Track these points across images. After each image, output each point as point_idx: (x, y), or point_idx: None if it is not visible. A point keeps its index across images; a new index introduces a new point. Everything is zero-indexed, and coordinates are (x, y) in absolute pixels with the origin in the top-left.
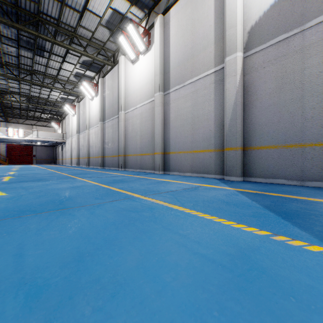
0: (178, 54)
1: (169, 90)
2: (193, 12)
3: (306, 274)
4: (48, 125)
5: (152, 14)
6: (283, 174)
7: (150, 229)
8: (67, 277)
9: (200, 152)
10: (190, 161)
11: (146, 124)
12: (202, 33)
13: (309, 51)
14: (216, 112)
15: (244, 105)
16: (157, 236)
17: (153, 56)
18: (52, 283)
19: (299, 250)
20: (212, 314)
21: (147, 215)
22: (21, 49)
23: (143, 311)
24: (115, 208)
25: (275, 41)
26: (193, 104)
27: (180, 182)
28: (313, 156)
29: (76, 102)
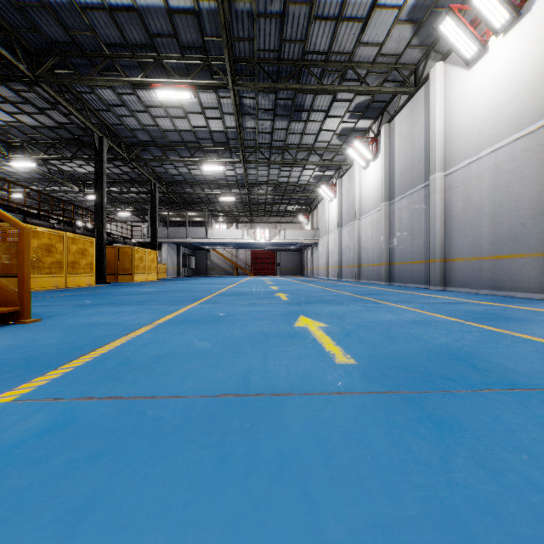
0: None
1: None
2: None
3: None
4: (293, 221)
5: None
6: None
7: None
8: None
9: None
10: None
11: (513, 189)
12: None
13: None
14: None
15: None
16: None
17: (539, 21)
18: None
19: None
20: None
21: None
22: (276, 119)
23: None
24: None
25: None
26: None
27: None
28: None
29: (335, 178)
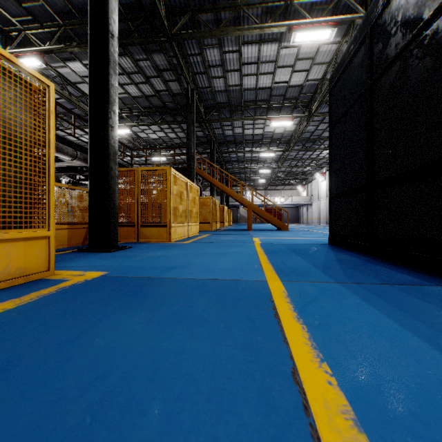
0: None
1: None
2: None
3: None
4: (292, 188)
5: None
6: None
7: None
8: None
9: None
10: None
11: None
12: None
13: None
14: None
15: None
16: None
17: None
18: None
19: None
20: None
21: None
22: (300, 151)
23: None
24: None
25: None
26: None
27: None
28: None
29: (325, 169)
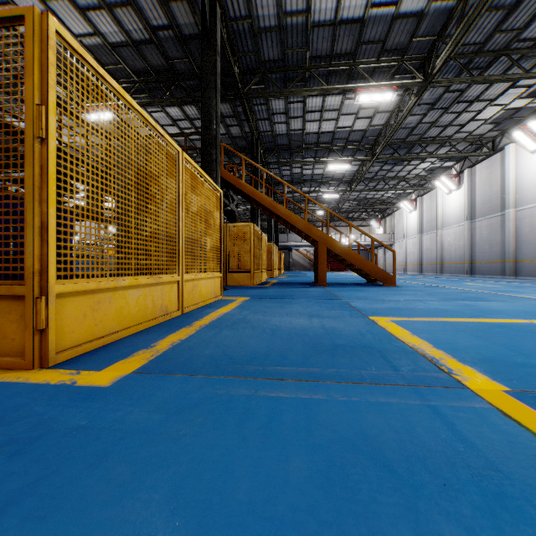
0: None
1: None
2: None
3: None
4: (362, 224)
5: None
6: None
7: None
8: None
9: None
10: None
11: None
12: None
13: None
14: None
15: None
16: None
17: None
18: None
19: None
20: None
21: None
22: (384, 165)
23: None
24: None
25: None
26: None
27: None
28: None
29: (415, 195)
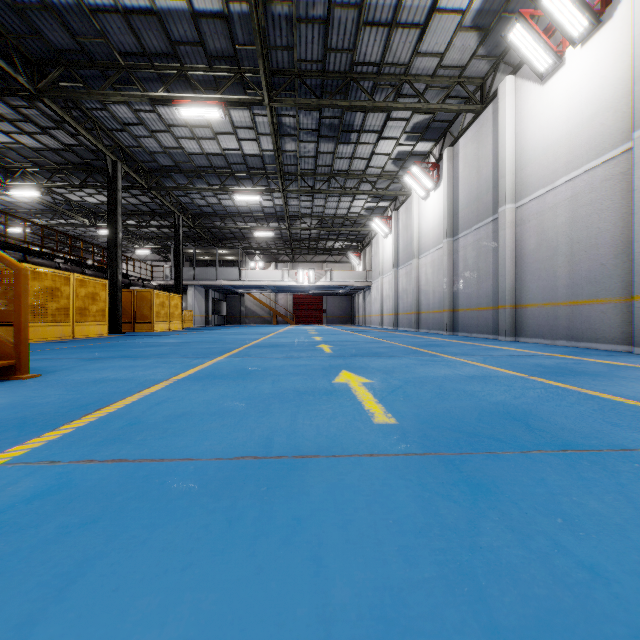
0: None
1: None
2: None
3: None
4: (342, 260)
5: None
6: None
7: None
8: None
9: None
10: None
11: (592, 223)
12: None
13: None
14: None
15: None
16: None
17: (622, 30)
18: None
19: None
20: None
21: None
22: (321, 141)
23: None
24: None
25: None
26: None
27: None
28: None
29: (391, 210)
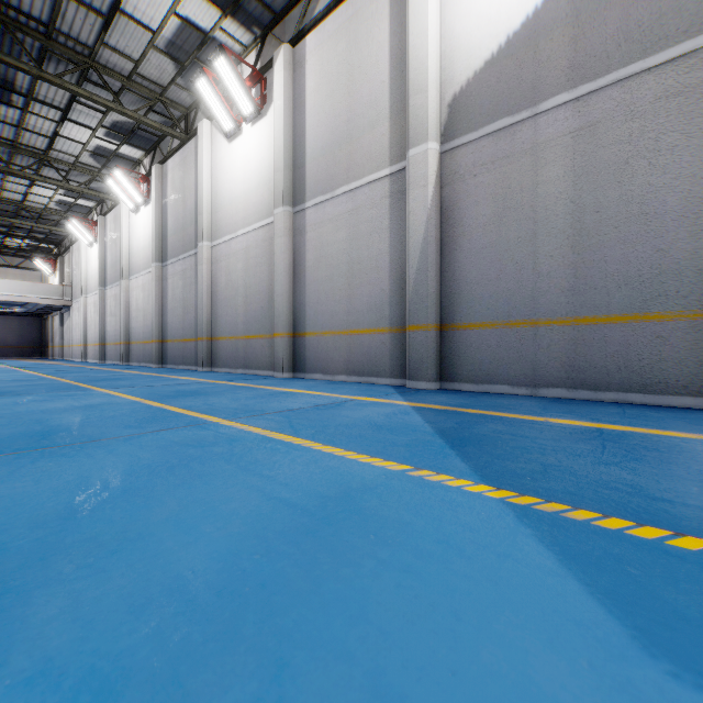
0: (323, 132)
1: (305, 204)
2: (351, 49)
3: (415, 512)
4: (24, 264)
5: (269, 40)
6: (506, 375)
7: (214, 472)
8: (42, 539)
9: (364, 333)
10: (345, 351)
11: (257, 273)
12: (368, 94)
13: (545, 154)
14: (393, 254)
15: (441, 243)
16: (220, 481)
17: (272, 128)
18: (15, 547)
19: (434, 486)
20: (251, 558)
21: (218, 451)
22: None
23: (154, 563)
24: (162, 442)
25: (492, 128)
26: (351, 235)
27: (317, 393)
28: (550, 343)
29: (97, 213)
